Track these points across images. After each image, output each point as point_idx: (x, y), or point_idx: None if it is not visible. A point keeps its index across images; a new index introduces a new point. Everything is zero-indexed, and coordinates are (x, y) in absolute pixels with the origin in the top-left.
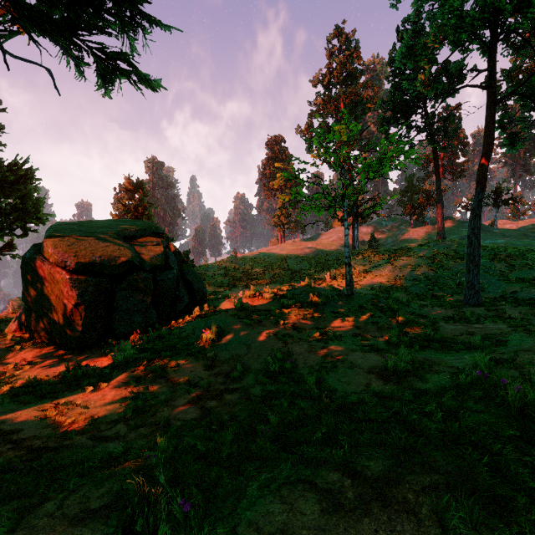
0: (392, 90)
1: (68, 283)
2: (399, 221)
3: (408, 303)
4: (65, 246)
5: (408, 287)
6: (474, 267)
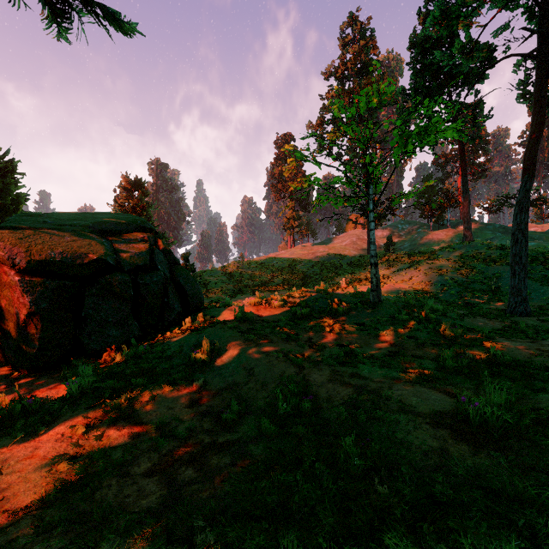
0: (413, 77)
1: (17, 287)
2: (416, 224)
3: (444, 312)
4: (15, 239)
5: (436, 293)
6: (520, 270)
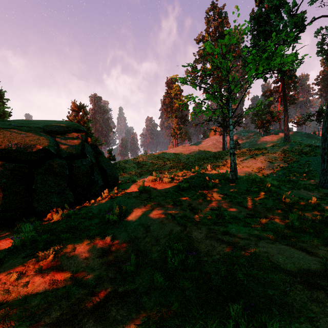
0: (252, 39)
1: None
2: (252, 133)
3: (278, 186)
4: None
5: (269, 174)
6: None
